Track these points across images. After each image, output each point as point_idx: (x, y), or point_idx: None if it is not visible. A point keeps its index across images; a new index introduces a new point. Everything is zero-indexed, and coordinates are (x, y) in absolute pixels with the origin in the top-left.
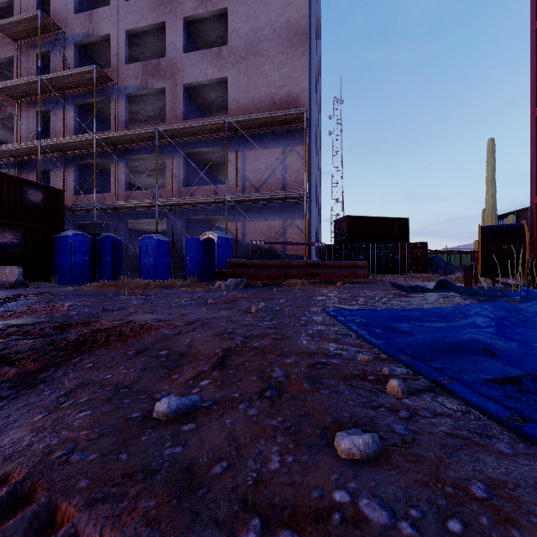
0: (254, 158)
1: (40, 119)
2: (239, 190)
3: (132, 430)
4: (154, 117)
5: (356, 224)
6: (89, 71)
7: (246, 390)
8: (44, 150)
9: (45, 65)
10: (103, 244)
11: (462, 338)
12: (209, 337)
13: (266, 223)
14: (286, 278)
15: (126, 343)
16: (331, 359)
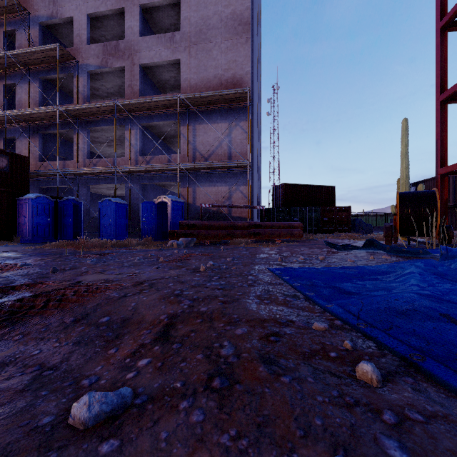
0: (203, 131)
1: (6, 91)
2: (190, 159)
3: (28, 456)
4: (114, 93)
5: (291, 191)
6: (52, 49)
7: (190, 376)
8: (10, 120)
9: (12, 43)
10: (65, 206)
11: (417, 302)
12: (155, 301)
13: (214, 189)
14: (232, 238)
15: (66, 309)
16: (285, 328)
